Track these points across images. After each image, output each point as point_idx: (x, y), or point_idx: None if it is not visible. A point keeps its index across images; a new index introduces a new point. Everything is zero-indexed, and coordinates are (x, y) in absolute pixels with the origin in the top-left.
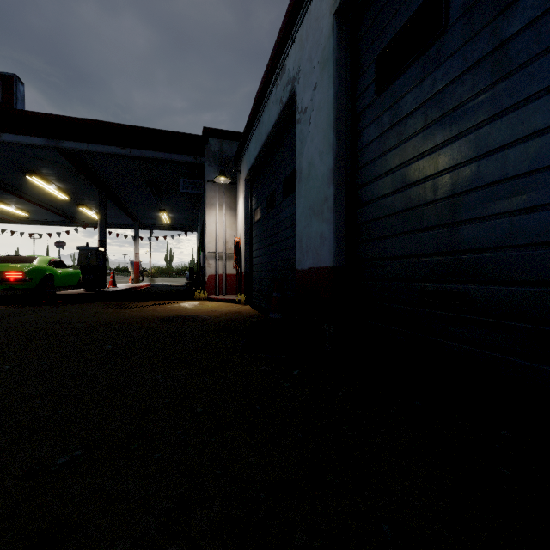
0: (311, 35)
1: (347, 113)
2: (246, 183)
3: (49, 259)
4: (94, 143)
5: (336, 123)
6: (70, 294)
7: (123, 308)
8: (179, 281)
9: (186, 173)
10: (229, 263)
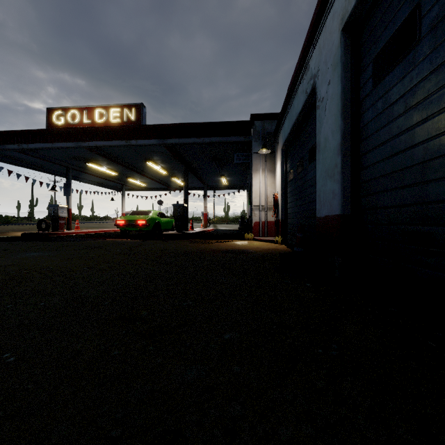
0: (326, 45)
1: (352, 101)
2: (282, 152)
3: (157, 212)
4: (182, 137)
5: (343, 110)
6: (169, 234)
7: (199, 243)
8: (233, 227)
9: (239, 148)
10: (270, 213)
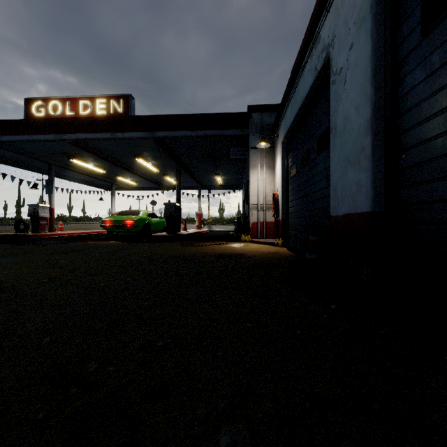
0: (346, 1)
1: (387, 63)
2: (283, 145)
3: (148, 212)
4: (173, 130)
5: (374, 75)
6: (159, 235)
7: (192, 246)
8: (228, 228)
9: (235, 143)
10: (269, 213)
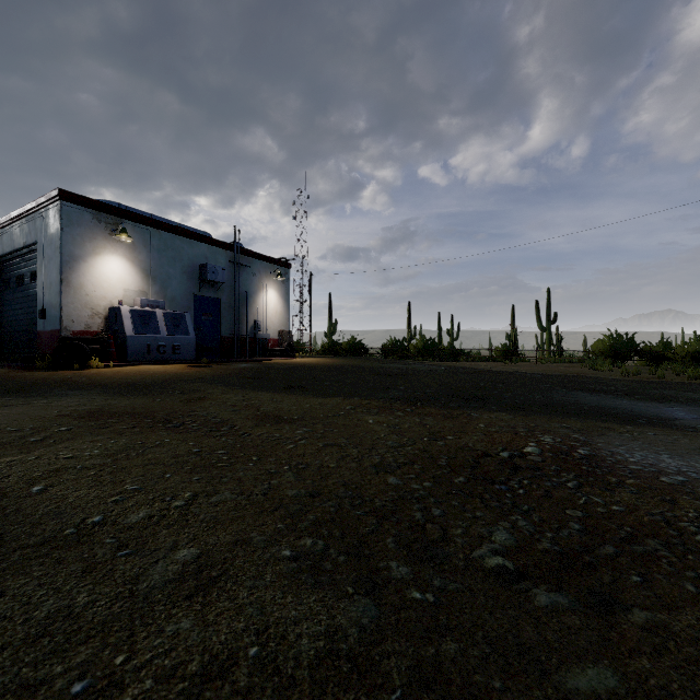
0: None
1: None
2: None
3: None
4: None
5: None
6: None
7: None
8: None
9: None
10: None
